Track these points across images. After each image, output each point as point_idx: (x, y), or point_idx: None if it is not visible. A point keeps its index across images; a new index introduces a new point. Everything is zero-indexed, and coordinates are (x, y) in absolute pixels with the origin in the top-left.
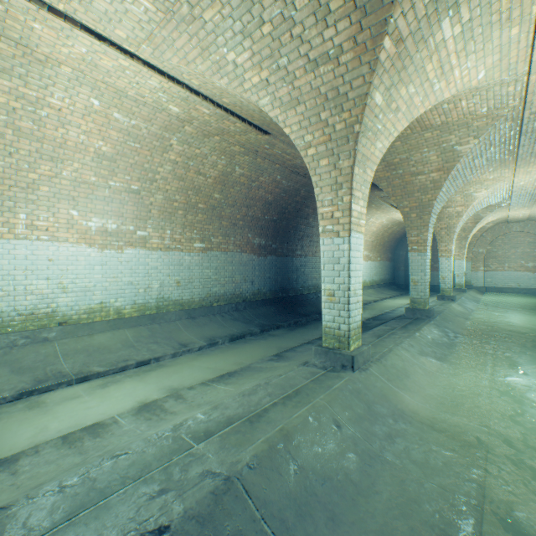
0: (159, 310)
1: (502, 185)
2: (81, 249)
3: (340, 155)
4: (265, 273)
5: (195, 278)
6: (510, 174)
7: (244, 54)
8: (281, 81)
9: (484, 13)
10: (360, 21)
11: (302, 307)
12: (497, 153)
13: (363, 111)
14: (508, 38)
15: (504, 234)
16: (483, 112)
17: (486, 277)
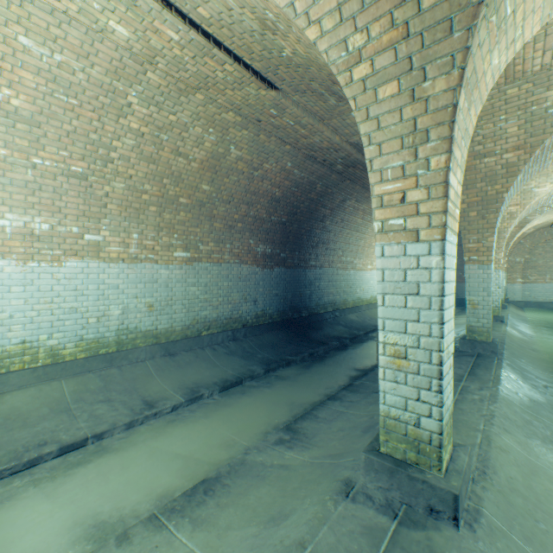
0: (121, 346)
1: None
2: None
3: (427, 67)
4: (271, 289)
5: (176, 299)
6: None
7: None
8: None
9: None
10: None
11: (318, 331)
12: None
13: None
14: None
15: (545, 241)
16: None
17: (523, 290)
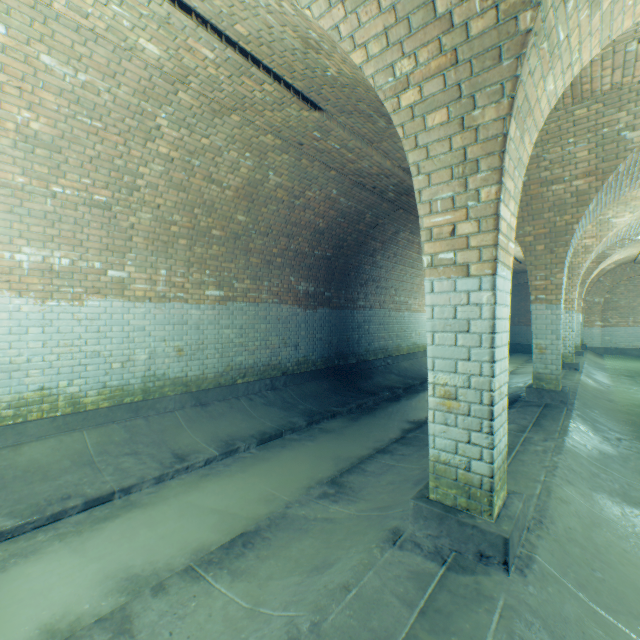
0: (148, 394)
1: None
2: (1, 299)
3: (476, 95)
4: (314, 333)
5: (208, 343)
6: None
7: None
8: None
9: None
10: None
11: (367, 380)
12: None
13: None
14: None
15: (628, 279)
16: None
17: (603, 335)
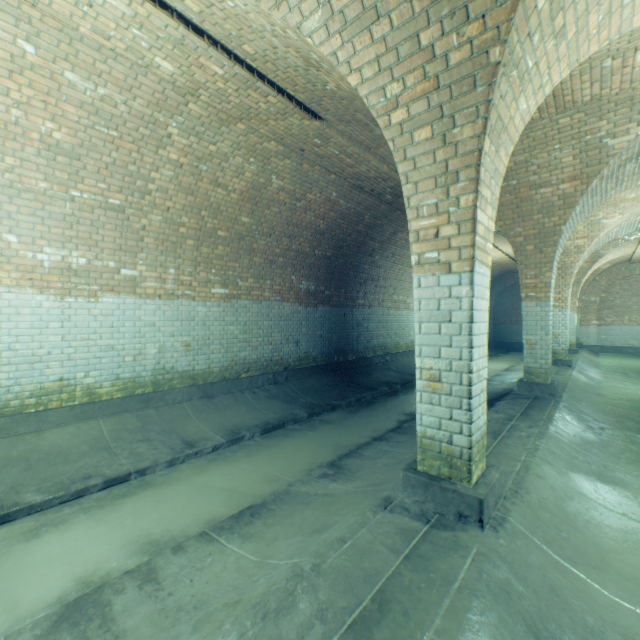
0: (157, 387)
1: None
2: (25, 295)
3: (456, 116)
4: (314, 330)
5: (214, 338)
6: None
7: None
8: None
9: None
10: None
11: (366, 376)
12: None
13: (513, 14)
14: None
15: (623, 278)
16: None
17: (599, 333)
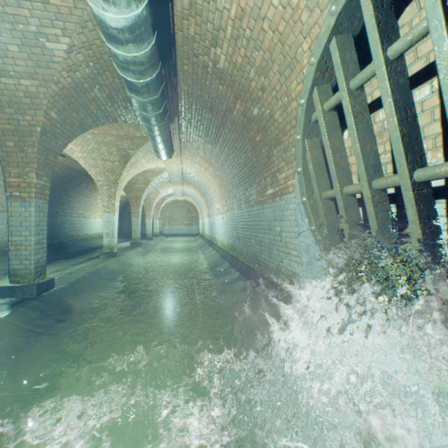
0: None
1: (170, 188)
2: None
3: (112, 187)
4: None
5: None
6: (172, 185)
7: (78, 148)
8: (92, 159)
9: (152, 159)
10: (122, 158)
11: (66, 249)
12: (165, 180)
13: (121, 177)
14: (159, 162)
15: (177, 207)
16: (157, 170)
17: (169, 229)
